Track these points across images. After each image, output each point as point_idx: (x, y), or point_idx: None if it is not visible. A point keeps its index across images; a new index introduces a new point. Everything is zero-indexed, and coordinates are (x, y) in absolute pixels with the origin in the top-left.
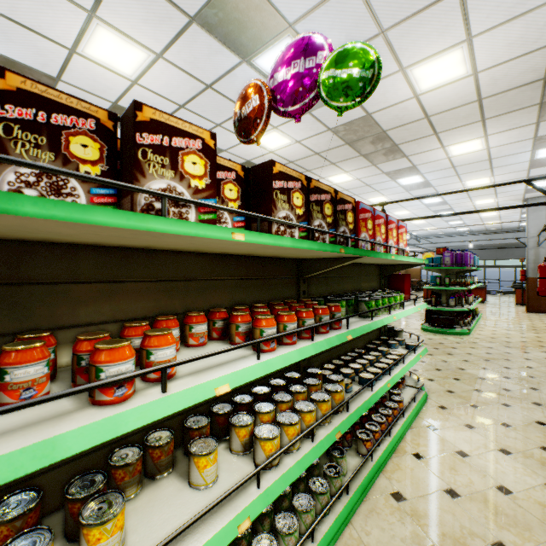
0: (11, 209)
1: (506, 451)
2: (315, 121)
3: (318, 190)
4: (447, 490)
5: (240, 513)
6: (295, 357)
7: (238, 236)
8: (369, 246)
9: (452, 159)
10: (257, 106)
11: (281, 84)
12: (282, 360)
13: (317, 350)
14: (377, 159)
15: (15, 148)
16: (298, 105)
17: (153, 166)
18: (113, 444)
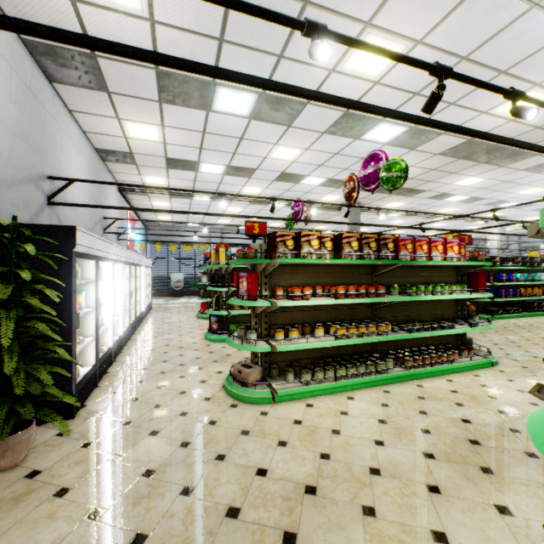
0: (283, 261)
1: (521, 391)
2: (420, 153)
3: (367, 238)
4: (452, 390)
5: (328, 342)
6: (351, 301)
7: (327, 261)
8: (409, 257)
9: None
10: (352, 188)
11: (363, 177)
12: (345, 301)
13: (363, 301)
14: (502, 162)
15: (279, 246)
16: (371, 187)
17: (304, 245)
18: (293, 324)
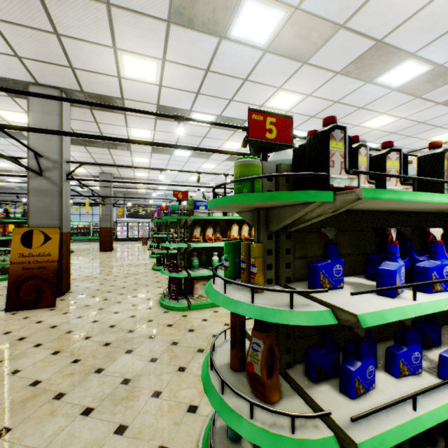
0: None
1: None
2: None
3: None
4: None
5: None
6: None
7: None
8: None
9: (160, 139)
10: None
11: None
12: None
13: None
14: (121, 148)
15: None
16: None
17: None
18: None
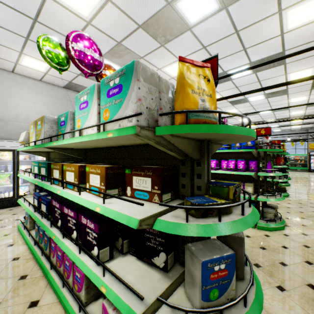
0: None
1: None
2: (297, 93)
3: None
4: None
5: None
6: None
7: None
8: None
9: None
10: None
11: None
12: None
13: None
14: None
15: None
16: None
17: None
18: None
